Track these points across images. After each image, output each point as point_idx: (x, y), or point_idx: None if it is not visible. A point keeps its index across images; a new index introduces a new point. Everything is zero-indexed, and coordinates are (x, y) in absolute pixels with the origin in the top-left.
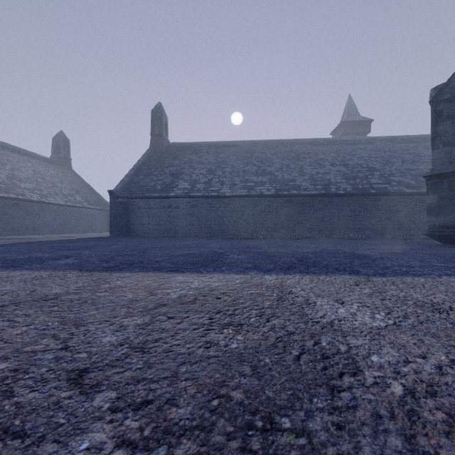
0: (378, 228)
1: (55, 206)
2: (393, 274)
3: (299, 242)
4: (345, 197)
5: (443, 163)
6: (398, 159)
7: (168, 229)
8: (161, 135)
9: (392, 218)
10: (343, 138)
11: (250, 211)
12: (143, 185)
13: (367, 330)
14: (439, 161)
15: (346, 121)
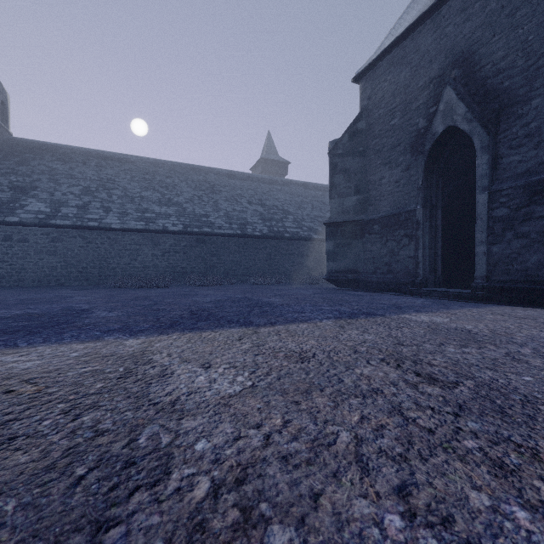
0: (292, 273)
1: None
2: (283, 321)
3: (208, 289)
4: (262, 240)
5: (338, 212)
6: (309, 205)
7: (4, 274)
8: None
9: (303, 263)
10: (261, 176)
11: (149, 251)
12: None
13: (216, 401)
14: (335, 210)
15: (266, 158)
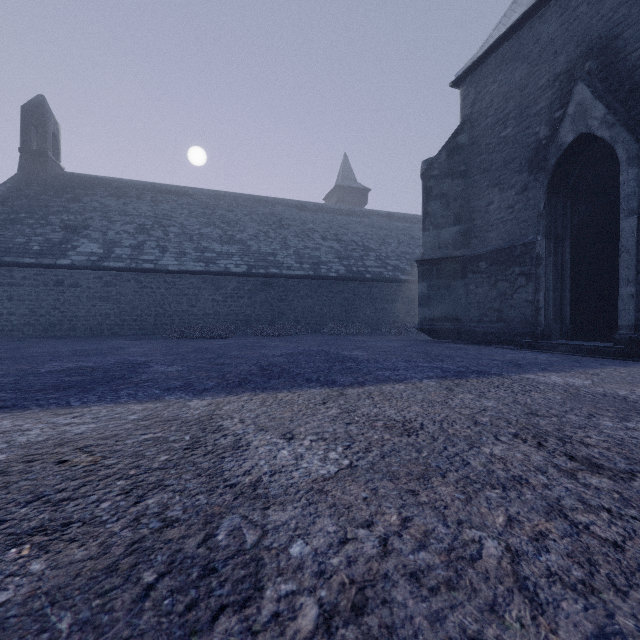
0: (374, 321)
1: None
2: (374, 381)
3: (277, 340)
4: (338, 282)
5: (433, 247)
6: (394, 240)
7: (55, 323)
8: (43, 154)
9: (388, 309)
10: (336, 206)
11: (210, 296)
12: None
13: (308, 485)
14: (429, 245)
15: (341, 185)
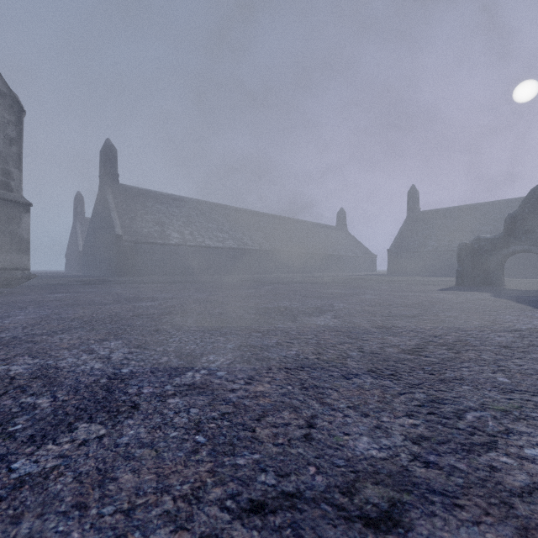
0: None
1: (350, 257)
2: None
3: None
4: None
5: None
6: None
7: (422, 270)
8: (414, 208)
9: None
10: None
11: None
12: (405, 245)
13: None
14: None
15: None
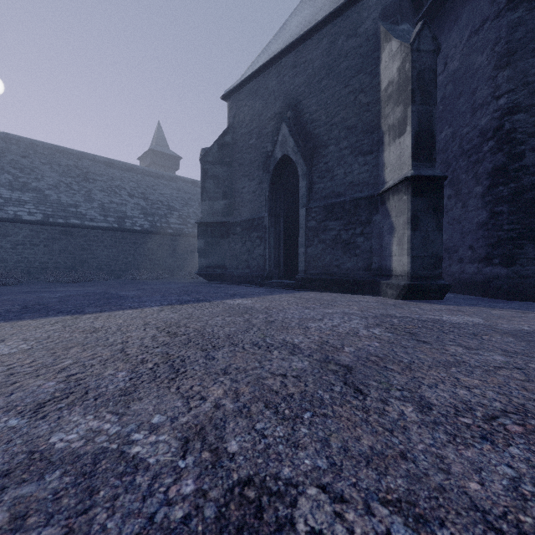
0: (175, 268)
1: None
2: (115, 309)
3: (70, 285)
4: (143, 235)
5: (208, 214)
6: (196, 203)
7: None
8: None
9: (188, 259)
10: (146, 169)
11: None
12: None
13: None
14: (206, 212)
15: (155, 150)
